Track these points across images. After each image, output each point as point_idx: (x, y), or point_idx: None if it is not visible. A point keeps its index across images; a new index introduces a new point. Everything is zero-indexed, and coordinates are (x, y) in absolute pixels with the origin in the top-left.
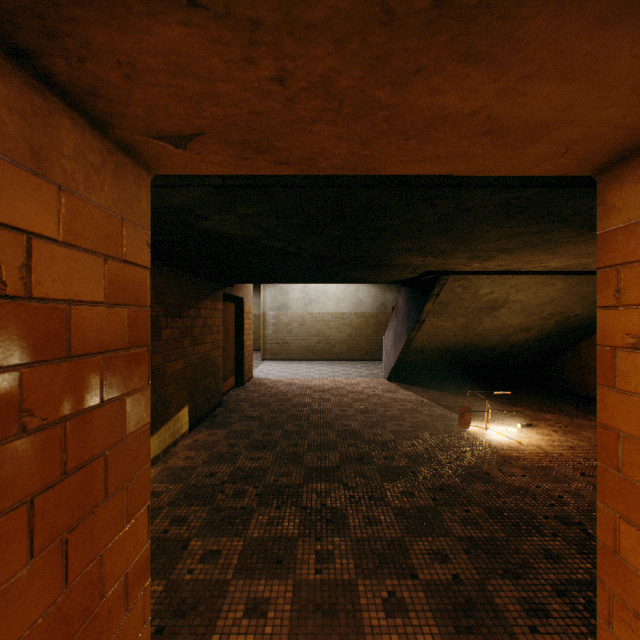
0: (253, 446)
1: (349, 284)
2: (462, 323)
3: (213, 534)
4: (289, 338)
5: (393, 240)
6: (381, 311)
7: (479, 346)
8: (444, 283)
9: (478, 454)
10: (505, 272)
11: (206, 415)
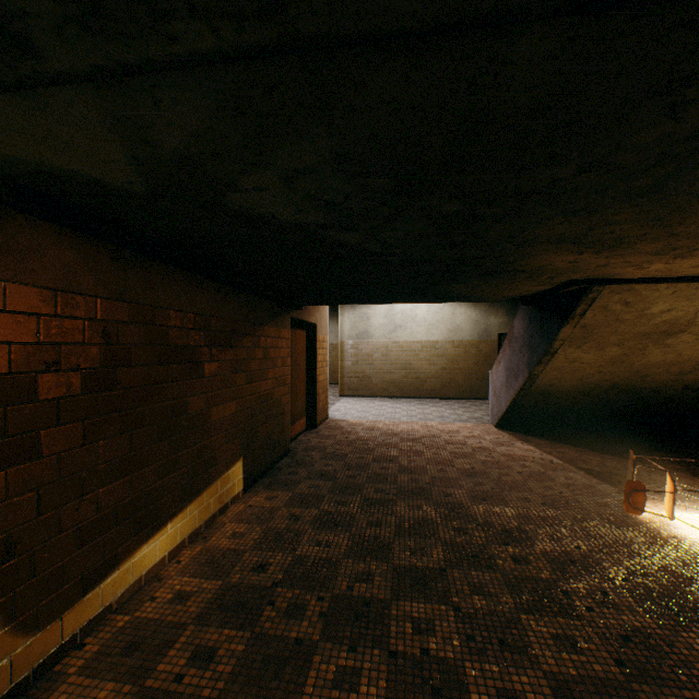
0: (321, 521)
1: (443, 307)
2: (613, 355)
3: (247, 696)
4: (370, 371)
5: (541, 219)
6: (483, 339)
7: (634, 387)
8: (595, 297)
9: (670, 565)
10: (698, 278)
11: (267, 469)
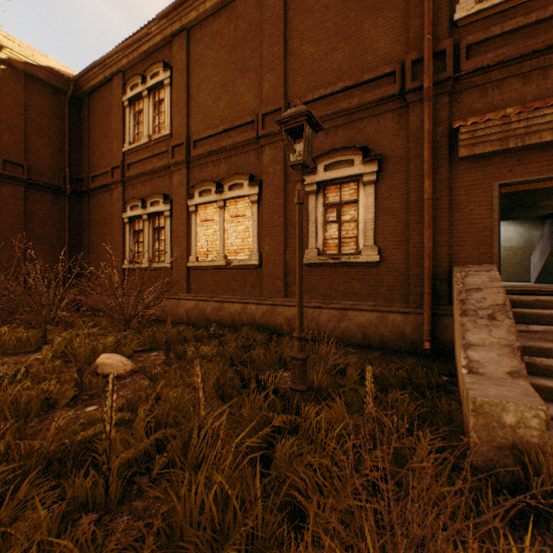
0: None
1: None
2: None
3: None
4: None
5: (539, 197)
6: (527, 245)
7: None
8: None
9: None
10: None
11: None
